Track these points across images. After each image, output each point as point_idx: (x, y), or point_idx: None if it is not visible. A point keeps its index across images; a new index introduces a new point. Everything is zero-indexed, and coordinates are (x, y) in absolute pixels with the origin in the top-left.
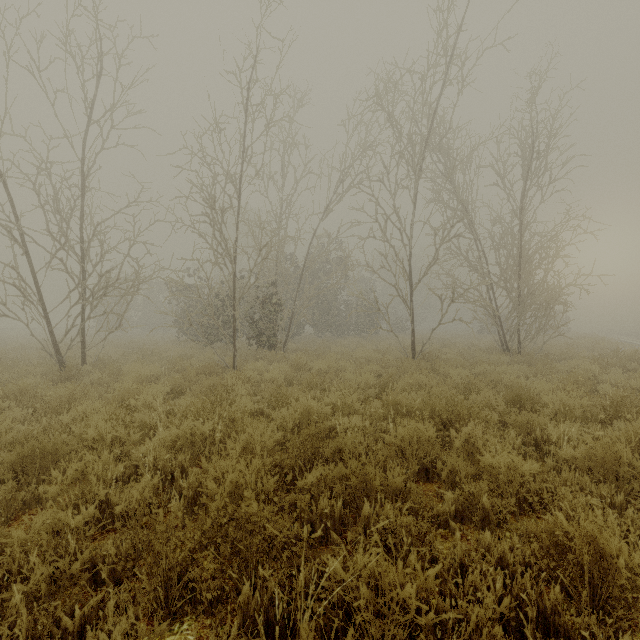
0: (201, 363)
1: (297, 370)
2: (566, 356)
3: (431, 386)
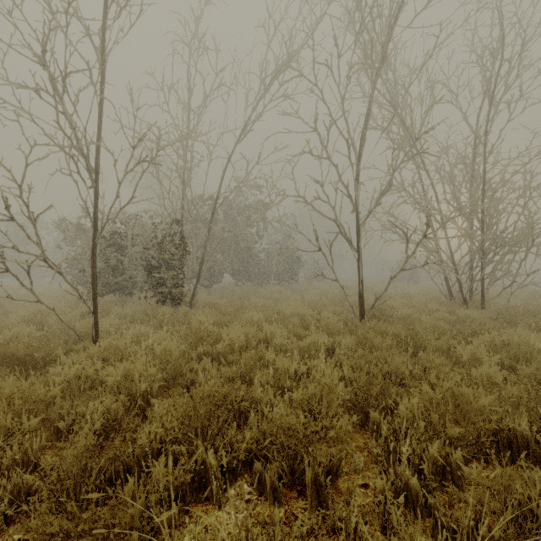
0: (39, 333)
1: (195, 343)
2: (531, 309)
3: (484, 410)
